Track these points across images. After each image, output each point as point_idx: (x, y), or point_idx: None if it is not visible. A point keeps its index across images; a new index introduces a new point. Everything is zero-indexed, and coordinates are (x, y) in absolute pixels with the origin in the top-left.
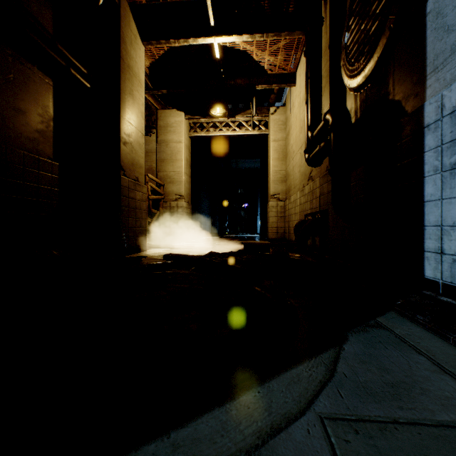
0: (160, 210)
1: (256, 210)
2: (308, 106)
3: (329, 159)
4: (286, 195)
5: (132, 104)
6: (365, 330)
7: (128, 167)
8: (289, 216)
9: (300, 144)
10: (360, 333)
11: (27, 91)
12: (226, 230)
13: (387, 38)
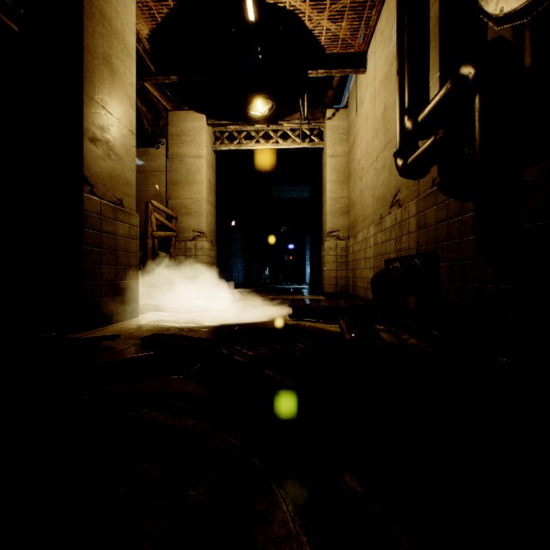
0: (171, 253)
1: (303, 253)
2: (402, 77)
3: (439, 166)
4: (348, 232)
5: (109, 78)
6: None
7: (101, 180)
8: (355, 261)
9: (374, 156)
10: None
11: None
12: (266, 279)
13: None
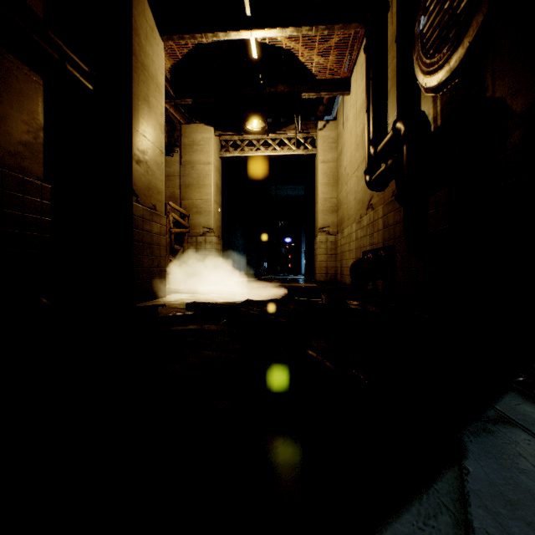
0: (185, 246)
1: (299, 246)
2: (369, 115)
3: (396, 181)
4: (337, 228)
5: (147, 113)
6: (487, 430)
7: (143, 191)
8: (342, 253)
9: (356, 166)
10: (481, 436)
11: (7, 90)
12: (265, 270)
13: (484, 14)
